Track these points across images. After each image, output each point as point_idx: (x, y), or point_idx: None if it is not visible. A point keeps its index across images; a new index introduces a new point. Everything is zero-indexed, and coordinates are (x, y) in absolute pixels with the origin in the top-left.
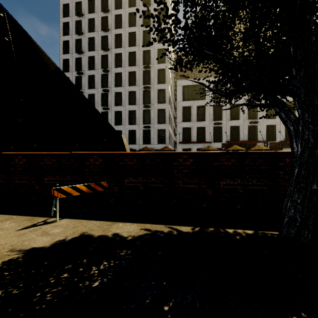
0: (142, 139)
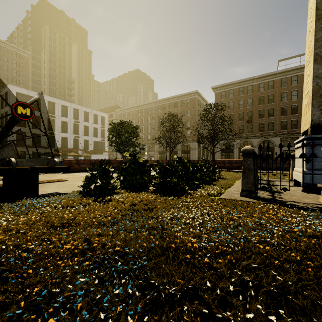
0: None
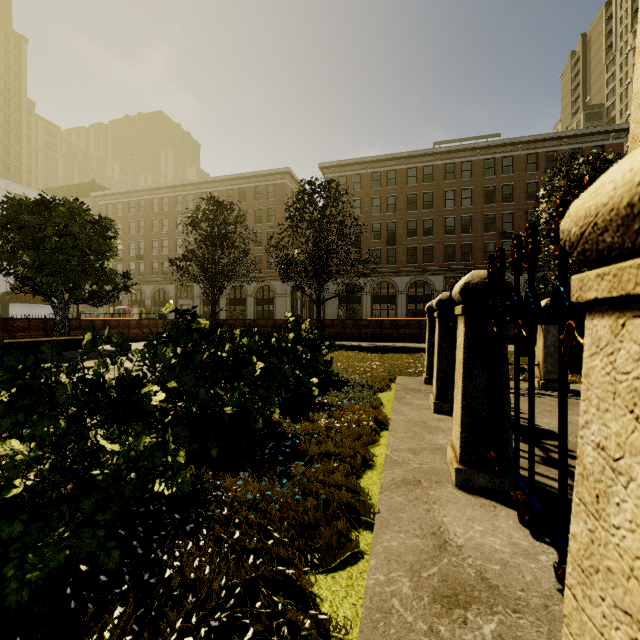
0: None
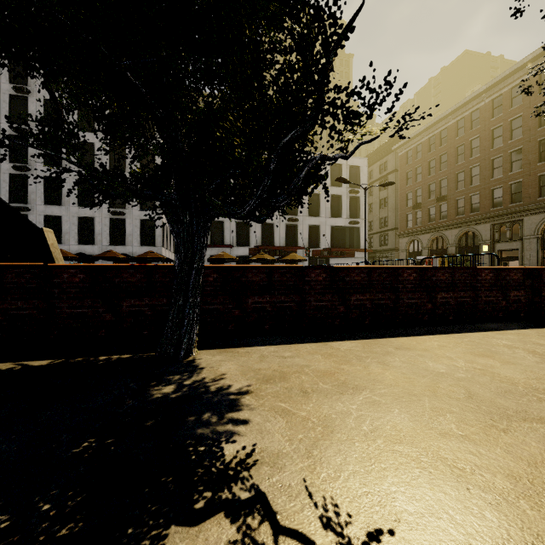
0: (109, 236)
